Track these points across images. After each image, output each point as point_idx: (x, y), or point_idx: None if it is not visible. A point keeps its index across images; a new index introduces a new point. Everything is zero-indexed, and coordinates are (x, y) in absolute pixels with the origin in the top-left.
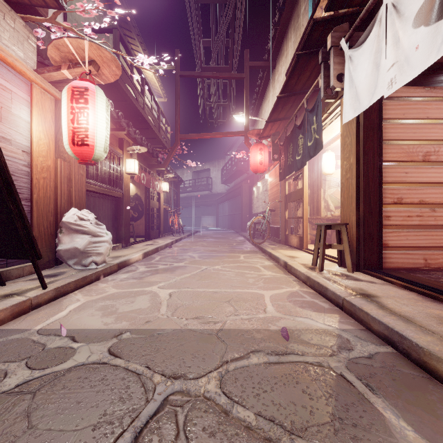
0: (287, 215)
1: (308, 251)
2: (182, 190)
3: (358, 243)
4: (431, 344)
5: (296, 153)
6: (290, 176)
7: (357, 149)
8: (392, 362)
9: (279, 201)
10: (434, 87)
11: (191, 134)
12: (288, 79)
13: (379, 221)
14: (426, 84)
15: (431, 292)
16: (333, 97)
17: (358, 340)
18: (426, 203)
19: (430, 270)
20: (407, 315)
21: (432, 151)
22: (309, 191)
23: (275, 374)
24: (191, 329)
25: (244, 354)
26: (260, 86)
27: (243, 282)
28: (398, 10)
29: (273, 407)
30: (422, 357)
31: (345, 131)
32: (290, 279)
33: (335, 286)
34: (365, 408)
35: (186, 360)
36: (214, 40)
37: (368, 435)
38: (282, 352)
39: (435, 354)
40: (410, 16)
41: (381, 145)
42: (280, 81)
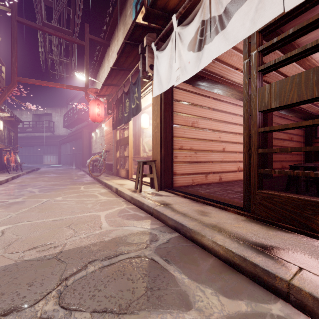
0: (118, 155)
1: (132, 180)
2: (20, 129)
3: (161, 173)
4: (195, 226)
5: (124, 111)
6: (120, 127)
7: (161, 114)
8: (178, 241)
9: (113, 144)
10: (196, 87)
11: (31, 79)
12: (118, 57)
13: (172, 159)
14: (193, 84)
15: (195, 197)
16: (147, 79)
17: (161, 233)
18: (193, 149)
19: (195, 186)
20: (185, 213)
21: (195, 121)
22: (133, 138)
23: (108, 273)
24: (28, 260)
25: (82, 266)
26: (98, 56)
27: (83, 207)
28: (181, 37)
29: (105, 300)
30: (191, 234)
31: (154, 102)
32: (120, 200)
33: (148, 201)
34: (164, 275)
35: (21, 291)
36: (56, 3)
37: (166, 291)
38: (113, 256)
39: (197, 231)
40: (186, 44)
41: (173, 114)
42: (113, 57)
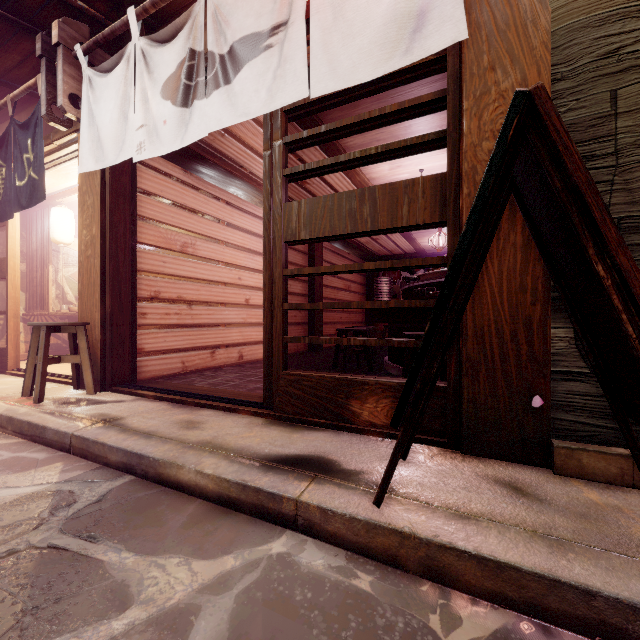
0: None
1: (19, 373)
2: None
3: (105, 351)
4: (168, 452)
5: None
6: None
7: (103, 217)
8: (127, 492)
9: None
10: (191, 174)
11: None
12: None
13: (133, 320)
14: (184, 166)
15: (181, 397)
16: (64, 125)
17: (87, 485)
18: (184, 299)
19: (188, 374)
20: (151, 430)
21: (190, 243)
22: (24, 266)
23: None
24: None
25: None
26: None
27: None
28: (148, 63)
29: None
30: (159, 470)
31: (84, 184)
32: None
33: (61, 420)
34: (79, 569)
35: None
36: None
37: (77, 598)
38: None
39: (169, 460)
40: (159, 81)
41: (135, 221)
42: None
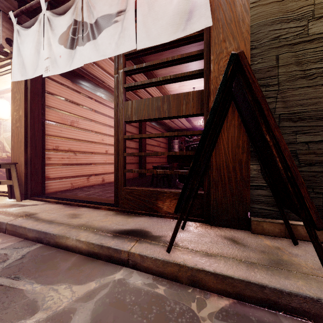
0: None
1: None
2: None
3: (27, 178)
4: (61, 230)
5: None
6: None
7: (25, 105)
8: (38, 252)
9: None
10: (76, 84)
11: None
12: None
13: (43, 161)
14: (72, 80)
15: (70, 202)
16: (3, 54)
17: (15, 250)
18: (72, 150)
19: (74, 190)
20: (52, 219)
21: (75, 121)
22: None
23: None
24: None
25: None
26: None
27: None
28: (51, 24)
29: None
30: (56, 240)
31: (15, 87)
32: None
33: (0, 215)
34: (8, 294)
35: None
36: None
37: (7, 310)
38: None
39: (61, 235)
40: (57, 35)
41: (44, 108)
42: None
